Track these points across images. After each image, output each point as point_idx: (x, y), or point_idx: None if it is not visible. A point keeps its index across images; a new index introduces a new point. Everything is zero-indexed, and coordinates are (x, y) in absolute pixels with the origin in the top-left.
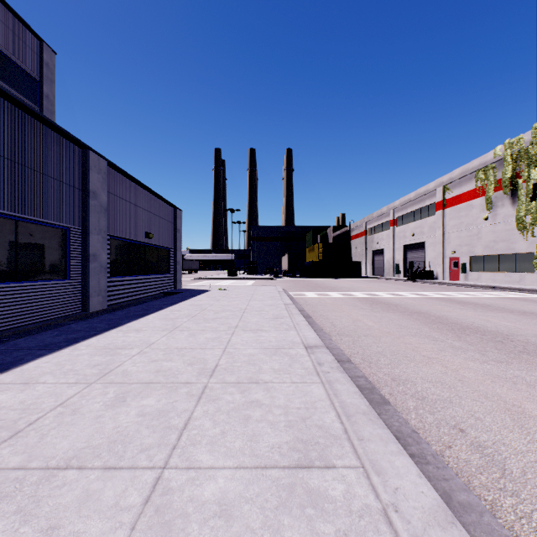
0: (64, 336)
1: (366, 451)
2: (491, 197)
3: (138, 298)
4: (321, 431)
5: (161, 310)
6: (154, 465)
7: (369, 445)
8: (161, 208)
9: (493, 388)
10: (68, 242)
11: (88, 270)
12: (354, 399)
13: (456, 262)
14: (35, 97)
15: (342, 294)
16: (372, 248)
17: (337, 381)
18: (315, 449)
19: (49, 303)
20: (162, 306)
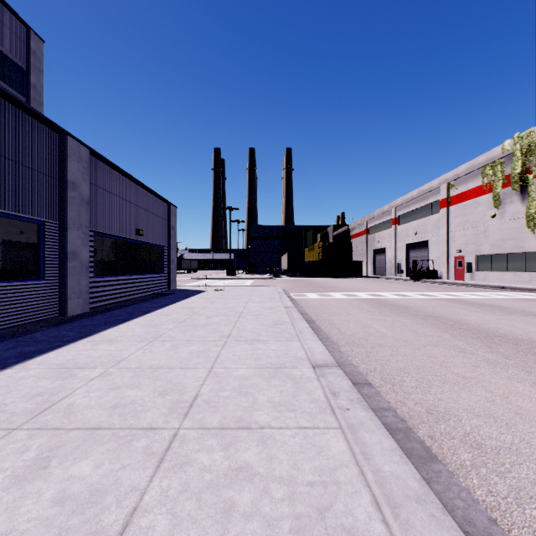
0: (18, 349)
1: None
2: (499, 194)
3: (127, 299)
4: None
5: (147, 314)
6: None
7: None
8: (153, 203)
9: None
10: (42, 237)
11: (66, 269)
12: (395, 465)
13: (462, 261)
14: (21, 87)
15: (346, 295)
16: (373, 247)
17: (363, 426)
18: None
19: (16, 307)
20: (149, 309)
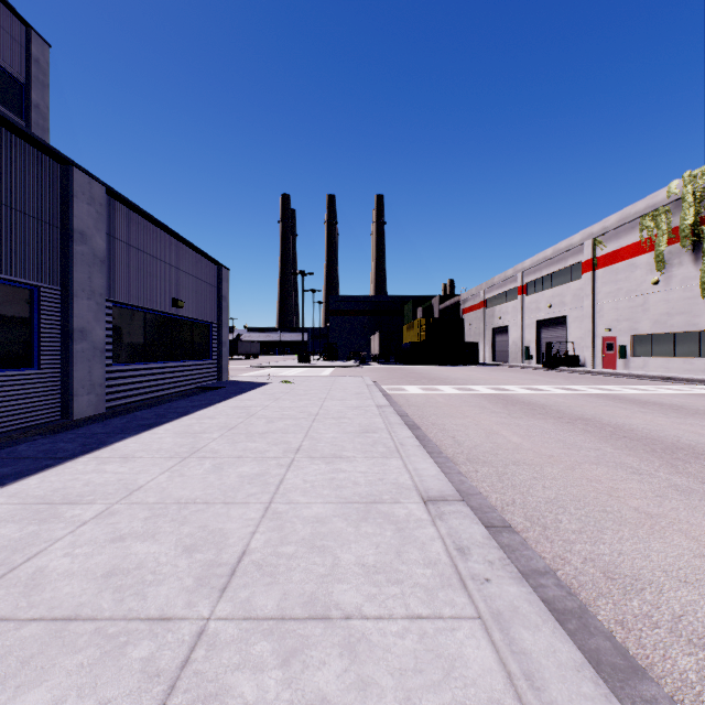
0: None
1: None
2: (663, 253)
3: (161, 395)
4: None
5: (184, 417)
6: None
7: None
8: (197, 265)
9: None
10: (36, 309)
11: (71, 354)
12: None
13: (612, 343)
14: (19, 107)
15: (459, 389)
16: (492, 325)
17: (517, 615)
18: None
19: None
20: (188, 410)
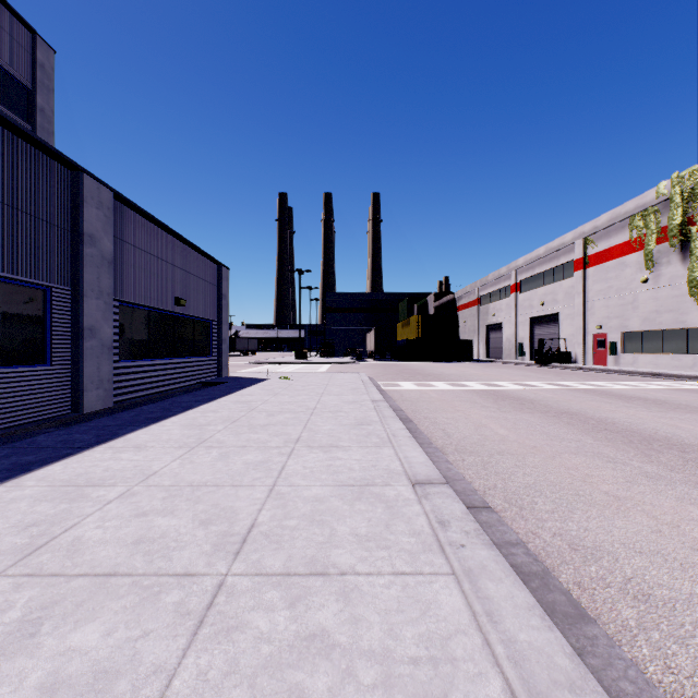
0: (13, 459)
1: None
2: (652, 252)
3: (164, 390)
4: None
5: (188, 411)
6: None
7: None
8: (199, 264)
9: None
10: (48, 308)
11: (81, 351)
12: (534, 633)
13: (603, 340)
14: (25, 111)
15: (452, 385)
16: (486, 322)
17: (485, 571)
18: None
19: (14, 401)
20: (192, 404)
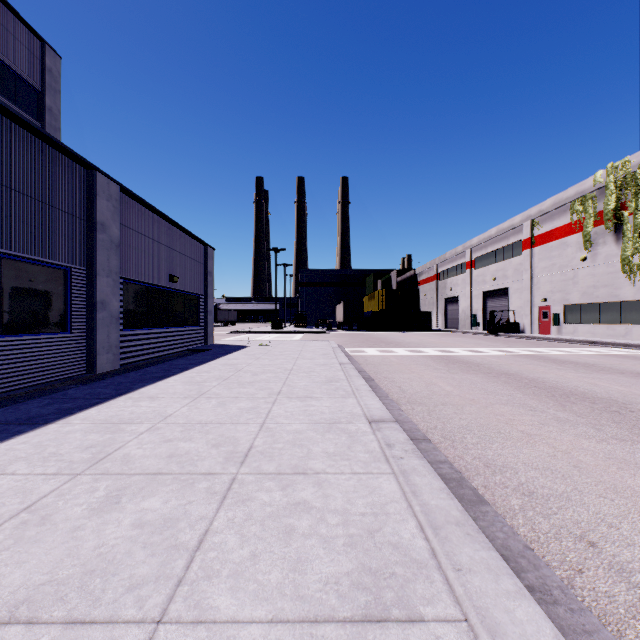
0: (55, 406)
1: (468, 592)
2: (590, 233)
3: (160, 355)
4: (398, 554)
5: (186, 371)
6: (145, 616)
7: (472, 581)
8: (189, 245)
9: (623, 479)
10: (69, 285)
11: (95, 321)
12: (441, 500)
13: (547, 312)
14: (35, 110)
15: (410, 351)
16: (444, 296)
17: (415, 471)
18: (390, 586)
19: (43, 362)
20: (187, 366)
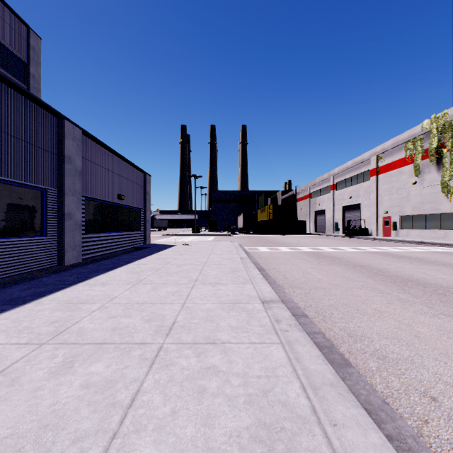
0: (32, 290)
1: (343, 445)
2: (419, 165)
3: (111, 252)
4: (286, 410)
5: (129, 264)
6: None
7: (345, 435)
8: (132, 173)
9: (452, 346)
10: (44, 202)
11: (63, 227)
12: (318, 365)
13: (388, 220)
14: (23, 77)
15: (291, 249)
16: (314, 209)
17: (297, 341)
18: (280, 439)
19: (25, 257)
20: (130, 260)
